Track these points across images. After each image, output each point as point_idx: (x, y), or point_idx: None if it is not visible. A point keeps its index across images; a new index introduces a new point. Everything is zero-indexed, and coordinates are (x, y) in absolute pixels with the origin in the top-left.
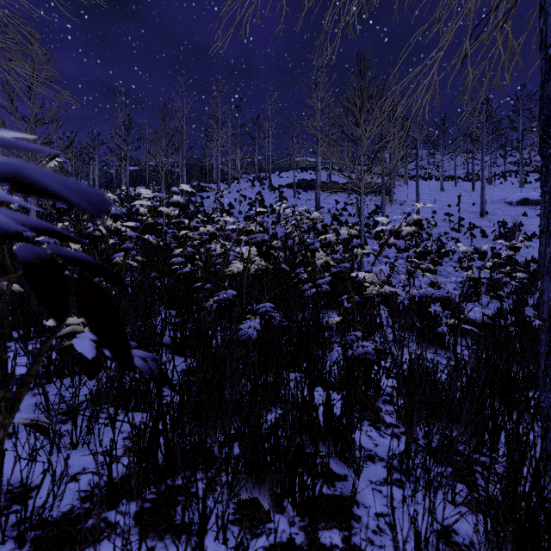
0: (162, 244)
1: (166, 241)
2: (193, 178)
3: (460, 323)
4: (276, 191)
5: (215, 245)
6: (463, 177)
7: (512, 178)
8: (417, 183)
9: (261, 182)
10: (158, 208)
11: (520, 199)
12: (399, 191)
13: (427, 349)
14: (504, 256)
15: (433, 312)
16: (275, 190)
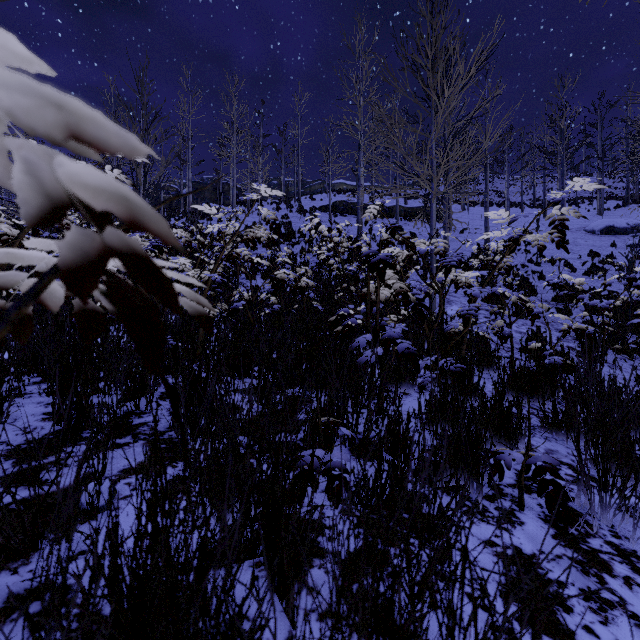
0: None
1: None
2: (205, 200)
3: None
4: (307, 215)
5: (174, 258)
6: (528, 204)
7: (586, 205)
8: (485, 203)
9: (288, 204)
10: None
11: (604, 227)
12: (456, 217)
13: None
14: None
15: None
16: (305, 213)
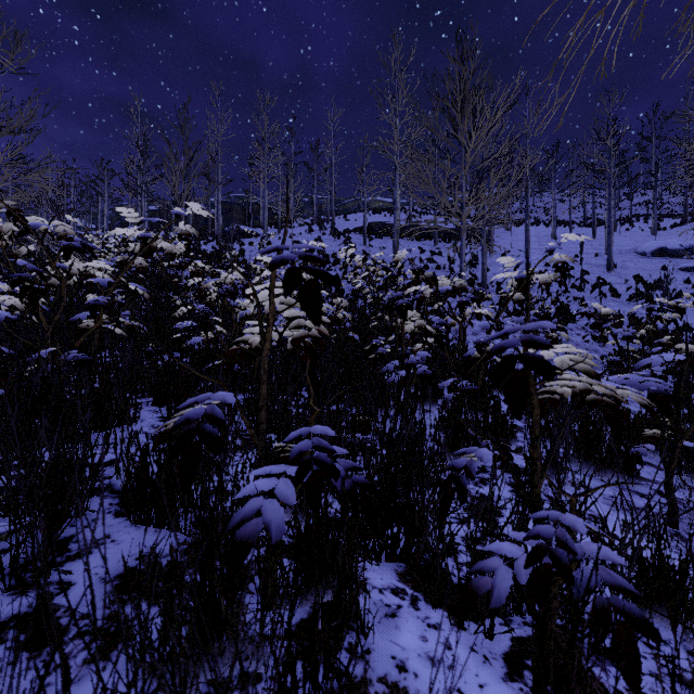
0: (179, 303)
1: (186, 299)
2: (233, 221)
3: (680, 438)
4: (341, 237)
5: (242, 300)
6: (579, 222)
7: (641, 224)
8: (526, 226)
9: (321, 226)
10: (158, 244)
11: (656, 248)
12: (499, 238)
13: (596, 473)
14: (665, 320)
15: (569, 401)
16: (339, 236)
